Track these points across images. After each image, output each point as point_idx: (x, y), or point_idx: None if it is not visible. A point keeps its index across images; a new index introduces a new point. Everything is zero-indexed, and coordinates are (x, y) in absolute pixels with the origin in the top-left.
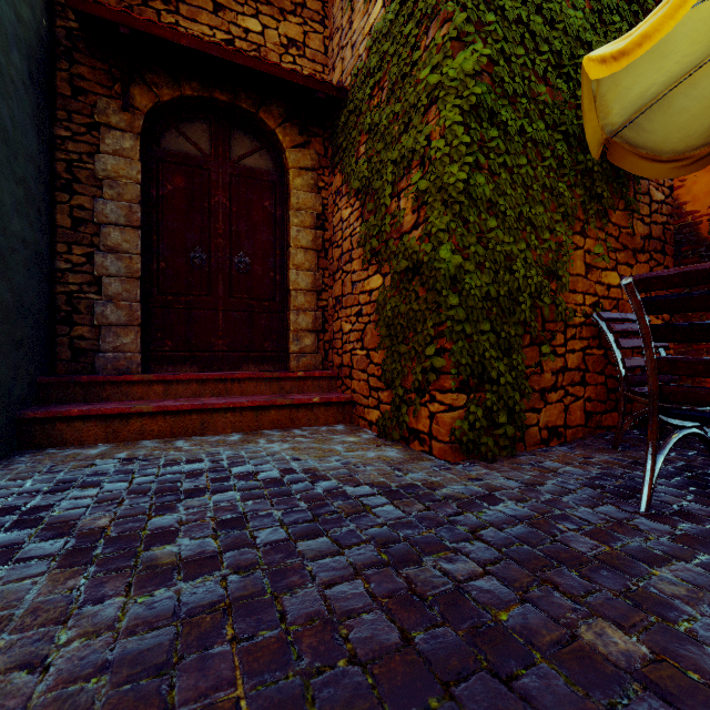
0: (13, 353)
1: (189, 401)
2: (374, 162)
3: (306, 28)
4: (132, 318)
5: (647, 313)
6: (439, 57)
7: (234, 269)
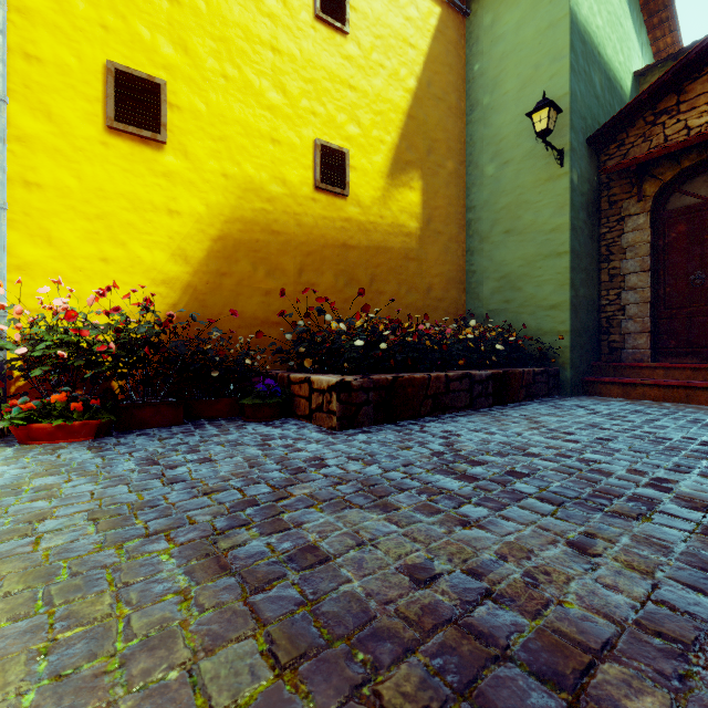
0: (580, 350)
1: (679, 381)
2: None
3: None
4: (644, 328)
5: None
6: None
7: None
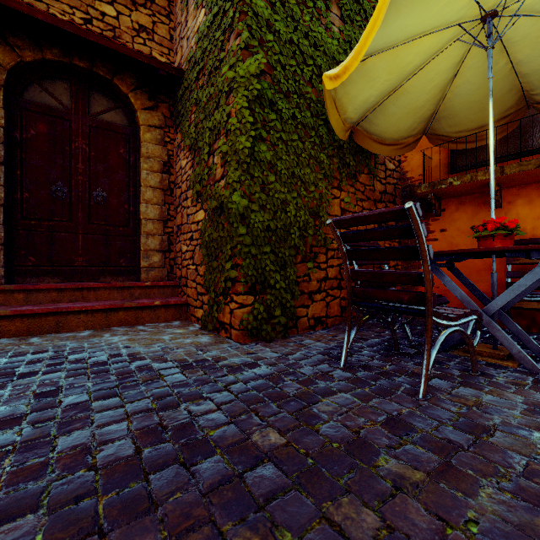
0: None
1: (46, 305)
2: (200, 127)
3: (155, 19)
4: None
5: (343, 242)
6: (234, 59)
7: (93, 201)
